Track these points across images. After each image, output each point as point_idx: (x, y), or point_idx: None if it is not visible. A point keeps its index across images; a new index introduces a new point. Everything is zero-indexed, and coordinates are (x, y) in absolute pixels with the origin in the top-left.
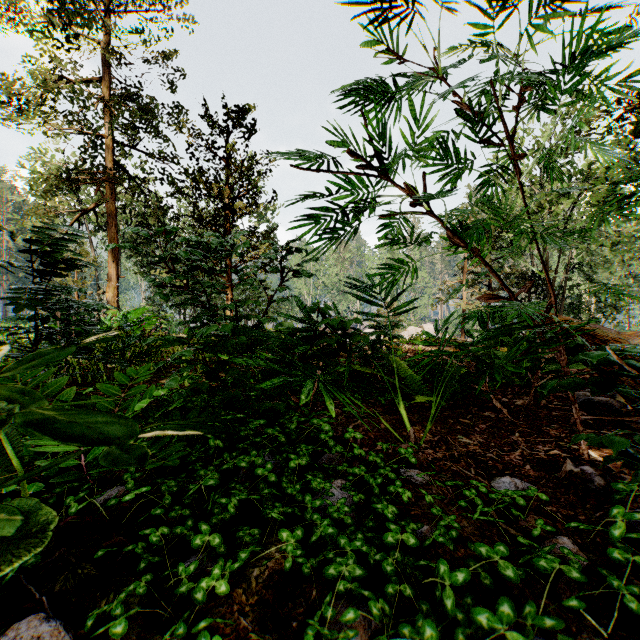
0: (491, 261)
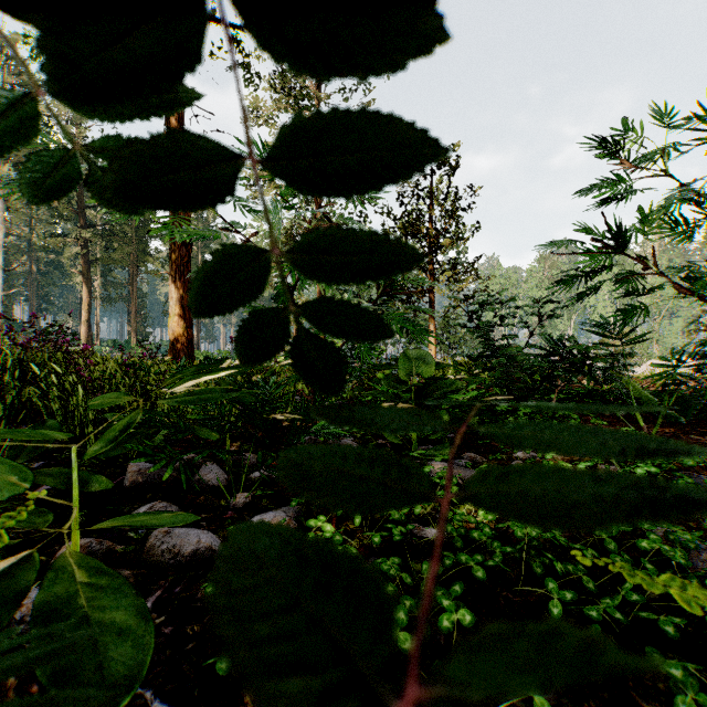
0: None
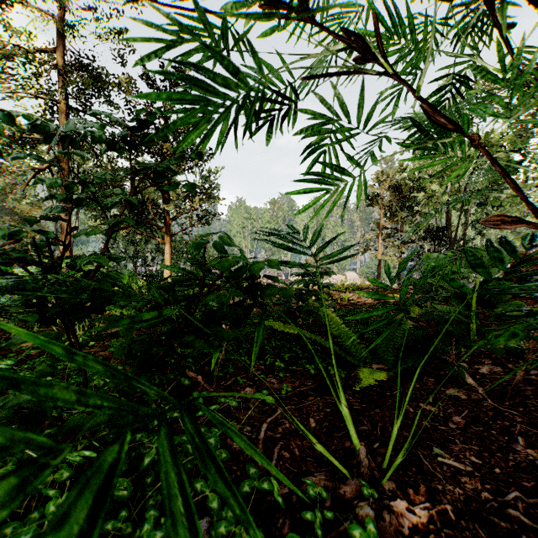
0: (402, 218)
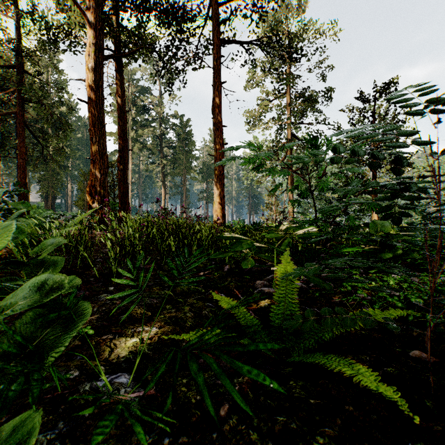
0: None
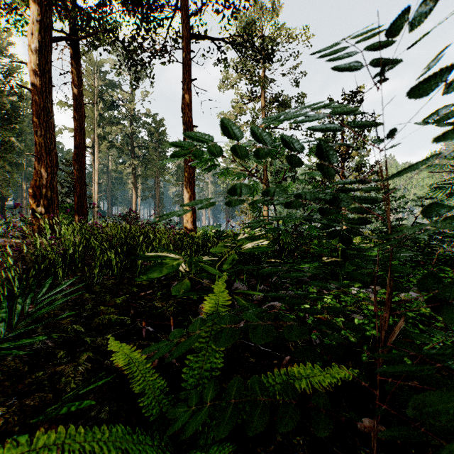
0: None
